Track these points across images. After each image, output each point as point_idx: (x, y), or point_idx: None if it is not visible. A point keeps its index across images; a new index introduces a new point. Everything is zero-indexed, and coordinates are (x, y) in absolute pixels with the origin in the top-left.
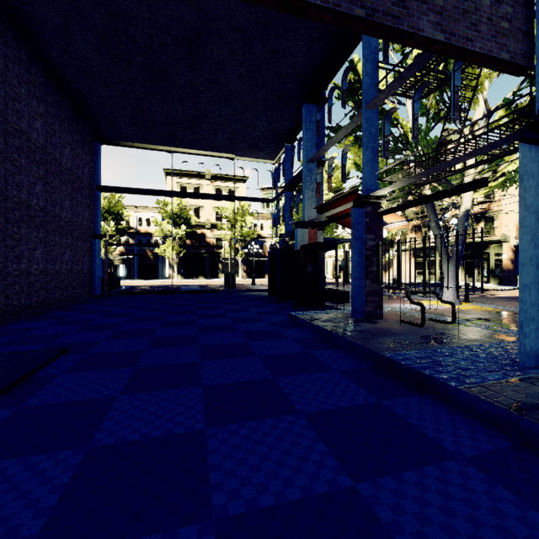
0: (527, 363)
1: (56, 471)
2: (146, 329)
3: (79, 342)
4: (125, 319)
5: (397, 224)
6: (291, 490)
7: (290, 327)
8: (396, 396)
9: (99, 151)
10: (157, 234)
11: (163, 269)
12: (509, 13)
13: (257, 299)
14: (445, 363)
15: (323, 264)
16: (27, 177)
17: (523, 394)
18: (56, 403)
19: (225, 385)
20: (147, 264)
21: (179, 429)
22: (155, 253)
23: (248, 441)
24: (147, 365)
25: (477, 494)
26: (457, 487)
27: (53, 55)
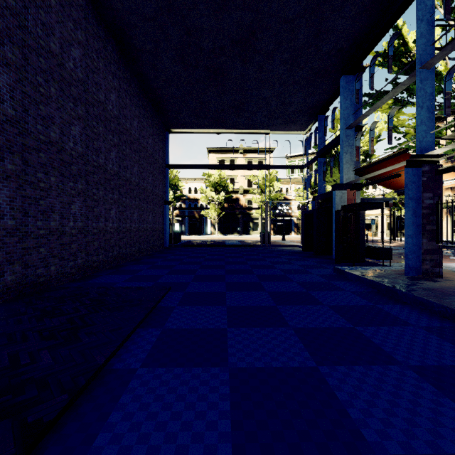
0: None
1: (216, 383)
2: (217, 275)
3: (174, 282)
4: (196, 266)
5: (450, 181)
6: (443, 442)
7: (340, 280)
8: None
9: (168, 138)
10: (203, 200)
11: (206, 227)
12: None
13: (293, 253)
14: None
15: (364, 223)
16: (129, 162)
17: None
18: (185, 328)
19: (311, 328)
20: (195, 223)
21: (294, 364)
22: (200, 214)
23: (365, 384)
24: (235, 305)
25: None
26: None
27: (145, 71)
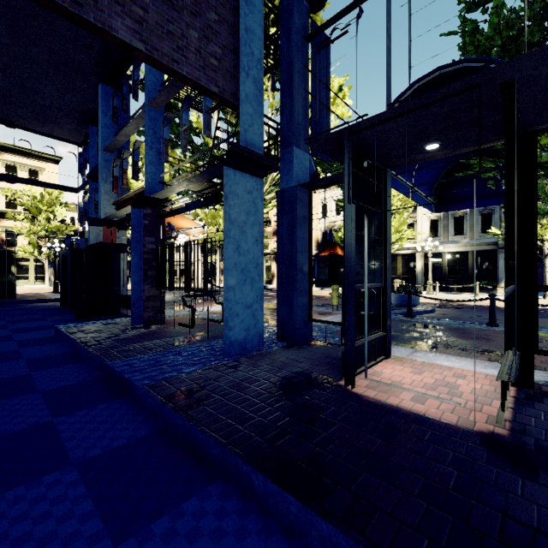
0: (232, 352)
1: None
2: None
3: None
4: None
5: (196, 230)
6: None
7: (43, 344)
8: (82, 408)
9: None
10: None
11: None
12: (219, 53)
13: (40, 311)
14: (164, 362)
15: (119, 268)
16: None
17: (198, 381)
18: None
19: None
20: None
21: None
22: None
23: None
24: None
25: (41, 504)
26: (27, 502)
27: None
